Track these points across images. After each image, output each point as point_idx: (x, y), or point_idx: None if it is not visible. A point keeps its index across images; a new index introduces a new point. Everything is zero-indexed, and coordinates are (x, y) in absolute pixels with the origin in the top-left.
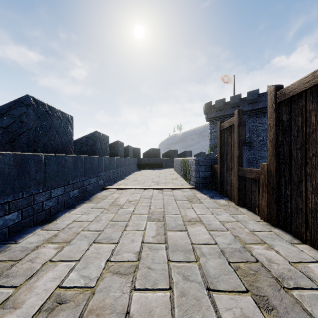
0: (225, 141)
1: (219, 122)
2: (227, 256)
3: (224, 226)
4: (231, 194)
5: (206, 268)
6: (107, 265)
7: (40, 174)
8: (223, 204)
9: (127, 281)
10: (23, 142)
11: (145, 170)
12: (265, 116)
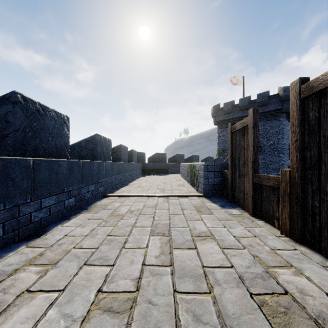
0: (238, 144)
1: (230, 124)
2: (247, 283)
3: (239, 243)
4: (244, 202)
5: (223, 302)
6: (97, 296)
7: (28, 181)
8: (235, 214)
9: (121, 322)
10: (9, 145)
11: (150, 176)
12: (275, 119)
